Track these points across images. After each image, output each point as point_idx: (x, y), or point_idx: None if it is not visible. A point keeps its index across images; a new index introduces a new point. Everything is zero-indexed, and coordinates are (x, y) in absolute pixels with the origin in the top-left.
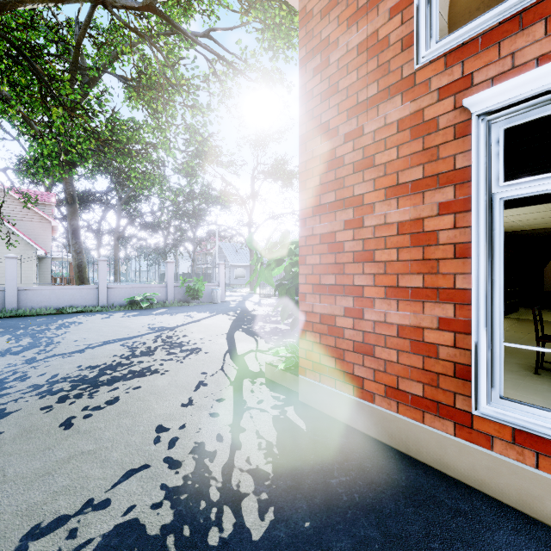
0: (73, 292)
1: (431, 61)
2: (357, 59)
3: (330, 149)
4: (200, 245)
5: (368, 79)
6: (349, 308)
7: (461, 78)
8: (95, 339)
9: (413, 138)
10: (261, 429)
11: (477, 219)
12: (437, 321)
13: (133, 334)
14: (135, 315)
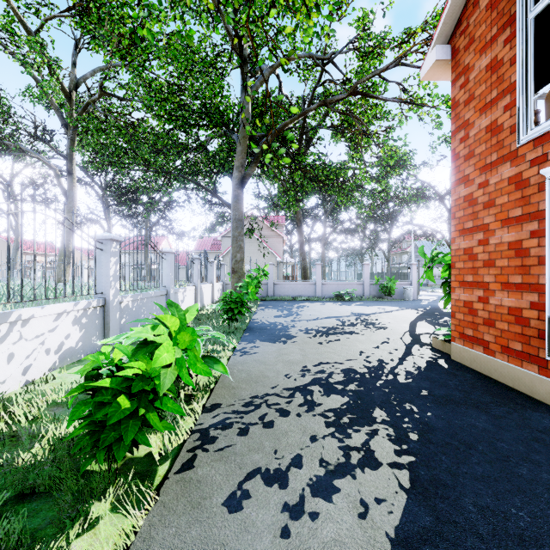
0: (301, 286)
1: (526, 143)
2: (485, 136)
3: (469, 193)
4: (395, 245)
5: (491, 150)
6: (481, 297)
7: (542, 155)
8: (320, 315)
9: (516, 189)
10: (417, 362)
11: (549, 241)
12: (529, 304)
13: (341, 315)
14: (340, 304)
